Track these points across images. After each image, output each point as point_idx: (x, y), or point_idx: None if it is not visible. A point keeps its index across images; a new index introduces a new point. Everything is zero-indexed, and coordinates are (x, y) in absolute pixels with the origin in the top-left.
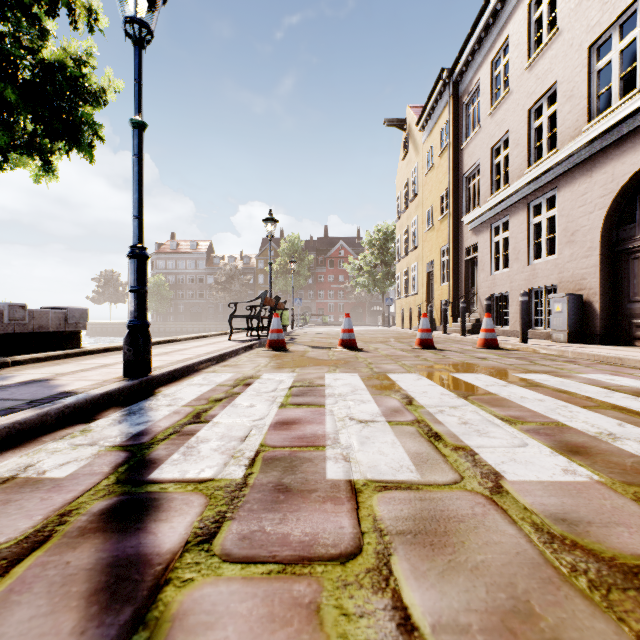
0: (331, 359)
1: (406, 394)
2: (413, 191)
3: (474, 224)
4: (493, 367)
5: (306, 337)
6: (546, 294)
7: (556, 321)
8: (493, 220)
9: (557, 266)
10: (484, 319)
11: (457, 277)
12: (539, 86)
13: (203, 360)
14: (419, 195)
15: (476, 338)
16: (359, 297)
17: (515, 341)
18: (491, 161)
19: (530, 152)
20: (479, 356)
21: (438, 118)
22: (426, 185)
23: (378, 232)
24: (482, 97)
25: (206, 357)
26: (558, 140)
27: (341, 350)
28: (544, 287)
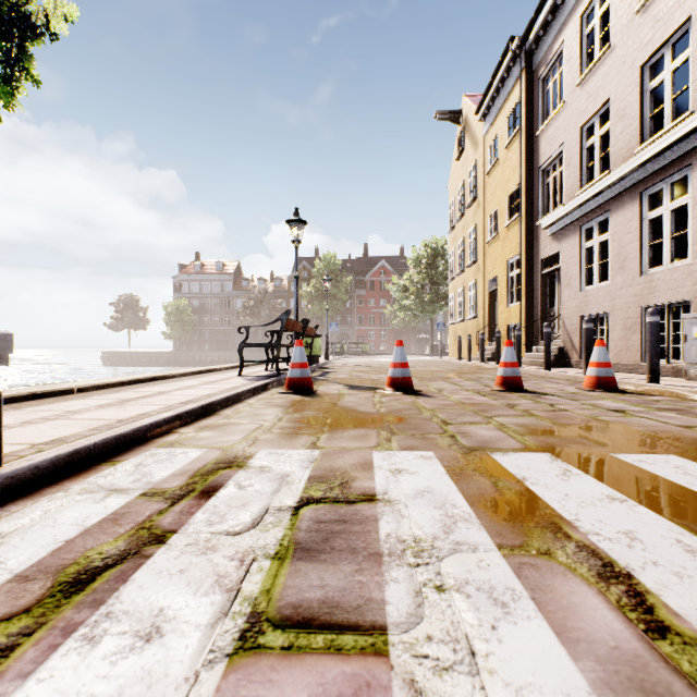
0: (379, 412)
1: (592, 549)
2: (471, 195)
3: (556, 227)
4: (668, 434)
5: (342, 371)
6: (670, 314)
7: (695, 351)
8: (584, 220)
9: (691, 274)
10: (595, 348)
11: (531, 296)
12: (659, 30)
13: (162, 420)
14: (479, 199)
15: (571, 374)
16: (403, 323)
17: (632, 379)
18: (581, 144)
19: (643, 123)
20: (608, 406)
21: (504, 101)
22: (488, 186)
23: (426, 248)
24: (567, 64)
25: (171, 413)
26: (693, 98)
27: (391, 393)
28: (667, 304)
